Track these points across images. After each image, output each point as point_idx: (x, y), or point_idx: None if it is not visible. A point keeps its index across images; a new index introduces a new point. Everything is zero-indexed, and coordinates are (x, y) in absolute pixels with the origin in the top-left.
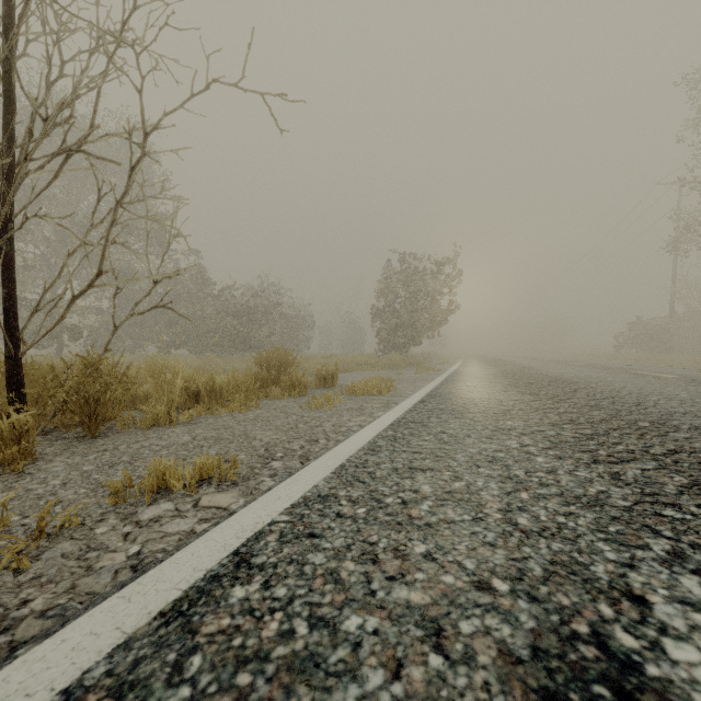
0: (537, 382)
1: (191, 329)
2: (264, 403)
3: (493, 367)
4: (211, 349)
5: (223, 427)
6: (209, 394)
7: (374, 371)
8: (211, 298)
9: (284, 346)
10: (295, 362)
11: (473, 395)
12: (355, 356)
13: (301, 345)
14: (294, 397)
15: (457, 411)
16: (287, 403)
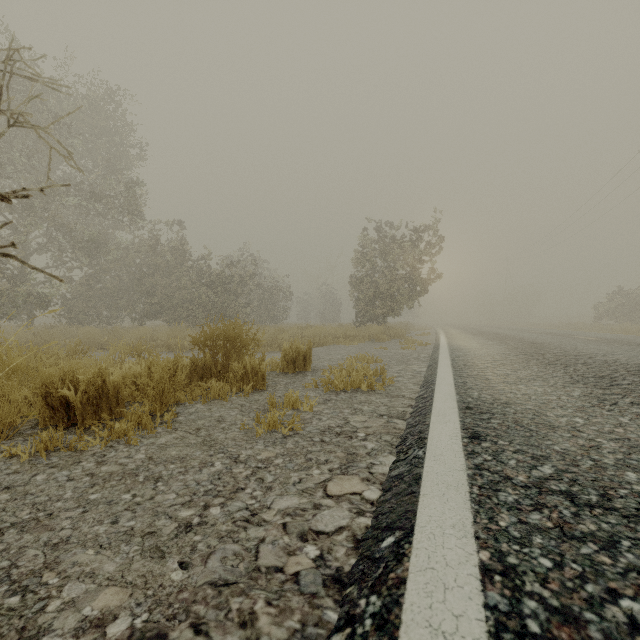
0: (616, 376)
1: (166, 299)
2: (191, 411)
3: (492, 342)
4: (187, 320)
5: (27, 519)
6: (95, 401)
7: (353, 345)
8: (187, 268)
9: (261, 317)
10: (255, 339)
11: (563, 417)
12: (332, 328)
13: (279, 315)
14: (244, 395)
15: (638, 517)
16: (227, 412)
